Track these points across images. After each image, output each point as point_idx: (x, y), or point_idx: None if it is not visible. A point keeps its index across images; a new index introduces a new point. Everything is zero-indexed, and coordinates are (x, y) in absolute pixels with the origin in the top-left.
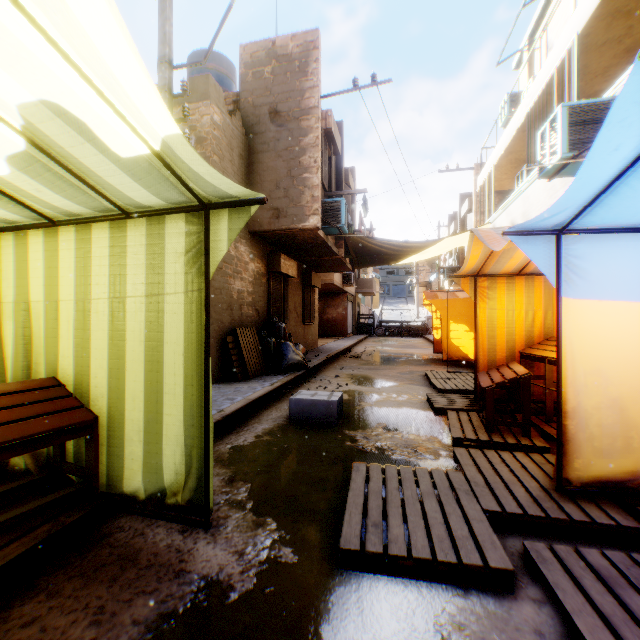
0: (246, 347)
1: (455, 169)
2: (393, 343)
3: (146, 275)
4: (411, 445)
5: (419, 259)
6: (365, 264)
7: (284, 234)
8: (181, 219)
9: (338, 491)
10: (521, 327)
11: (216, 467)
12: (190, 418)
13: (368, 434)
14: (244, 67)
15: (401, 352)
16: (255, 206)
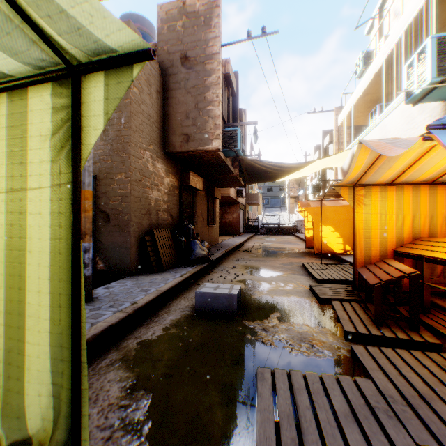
0: (161, 245)
1: (320, 111)
2: (273, 240)
3: (7, 166)
4: (307, 338)
5: (295, 177)
6: (254, 181)
7: (192, 155)
8: (47, 91)
9: (243, 403)
10: (392, 229)
11: (120, 369)
12: (58, 349)
13: (265, 325)
14: (160, 22)
15: (280, 247)
16: (139, 66)
